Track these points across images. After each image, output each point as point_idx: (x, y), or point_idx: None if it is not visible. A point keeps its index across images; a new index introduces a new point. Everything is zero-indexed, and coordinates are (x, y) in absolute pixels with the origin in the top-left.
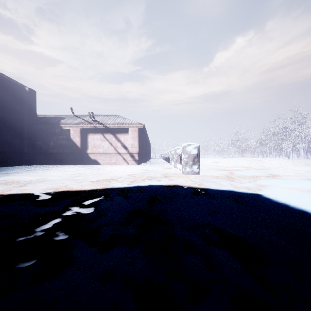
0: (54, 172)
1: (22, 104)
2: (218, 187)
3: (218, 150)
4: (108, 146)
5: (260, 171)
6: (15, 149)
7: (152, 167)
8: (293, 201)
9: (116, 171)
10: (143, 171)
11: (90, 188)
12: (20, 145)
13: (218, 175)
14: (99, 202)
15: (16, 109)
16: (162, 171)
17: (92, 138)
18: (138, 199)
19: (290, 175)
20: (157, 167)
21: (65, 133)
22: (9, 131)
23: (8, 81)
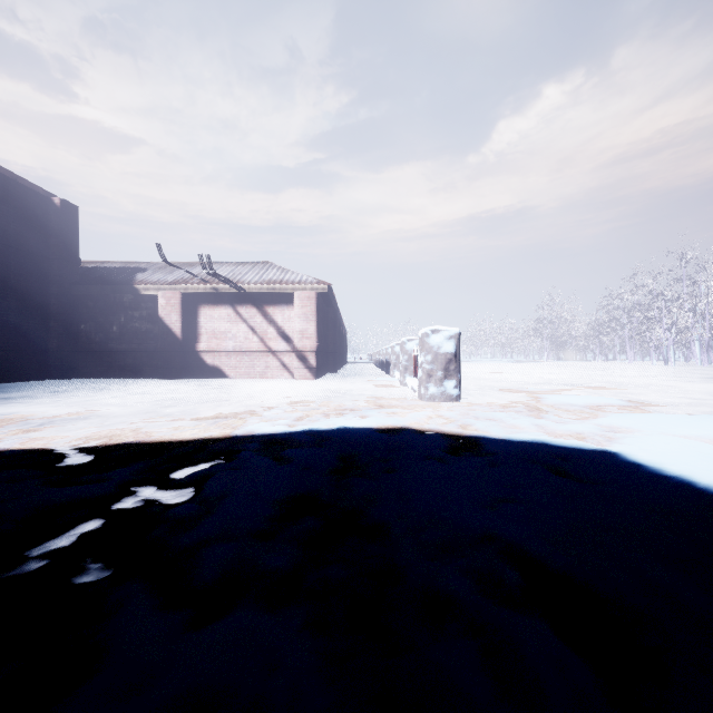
0: (117, 395)
1: (46, 237)
2: (508, 434)
3: (502, 345)
4: (247, 336)
5: (604, 394)
6: (30, 342)
7: (349, 384)
8: (702, 471)
9: (263, 394)
10: (326, 394)
11: (195, 435)
12: (40, 331)
13: (505, 404)
14: (211, 473)
15: (31, 249)
16: (372, 394)
17: (208, 316)
18: (308, 465)
19: (676, 402)
20: (360, 384)
21: (147, 305)
22: (15, 301)
23: (12, 183)
